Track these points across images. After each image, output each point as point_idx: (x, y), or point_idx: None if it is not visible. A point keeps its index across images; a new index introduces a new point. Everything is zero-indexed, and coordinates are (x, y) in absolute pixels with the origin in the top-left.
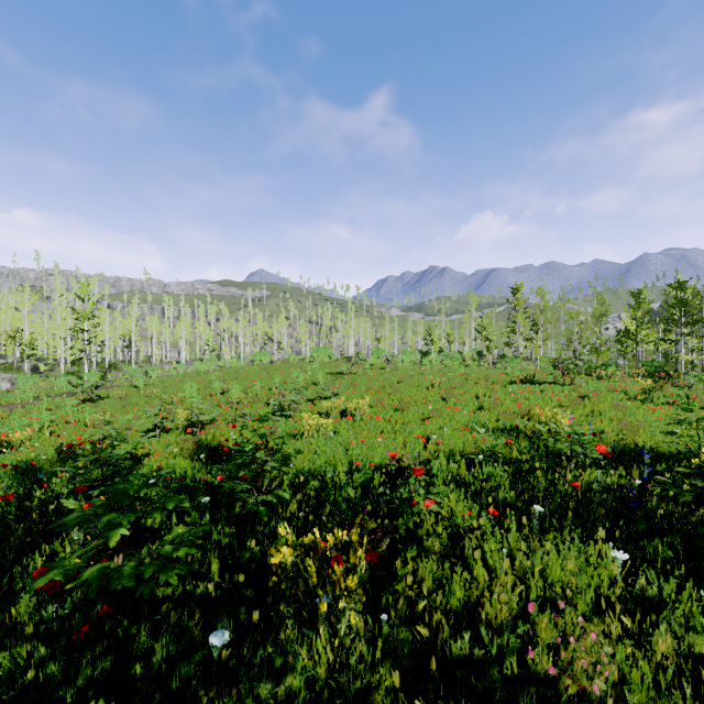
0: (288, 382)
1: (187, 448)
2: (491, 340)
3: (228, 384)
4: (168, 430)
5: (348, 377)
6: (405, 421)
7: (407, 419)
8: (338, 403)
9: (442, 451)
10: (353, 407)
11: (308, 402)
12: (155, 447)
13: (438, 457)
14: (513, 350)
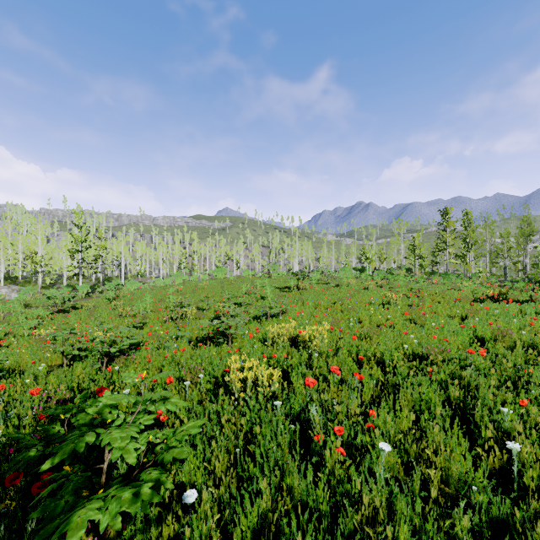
0: (239, 295)
1: (42, 415)
2: (424, 258)
3: (185, 297)
4: (86, 356)
5: (295, 292)
6: (385, 363)
7: (386, 358)
8: (286, 328)
9: (537, 484)
10: (307, 336)
11: (254, 320)
12: (1, 408)
13: (537, 507)
14: (438, 267)
